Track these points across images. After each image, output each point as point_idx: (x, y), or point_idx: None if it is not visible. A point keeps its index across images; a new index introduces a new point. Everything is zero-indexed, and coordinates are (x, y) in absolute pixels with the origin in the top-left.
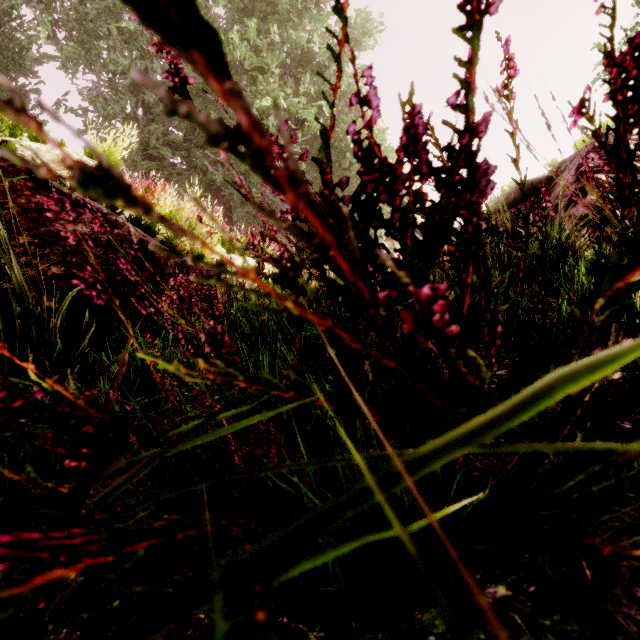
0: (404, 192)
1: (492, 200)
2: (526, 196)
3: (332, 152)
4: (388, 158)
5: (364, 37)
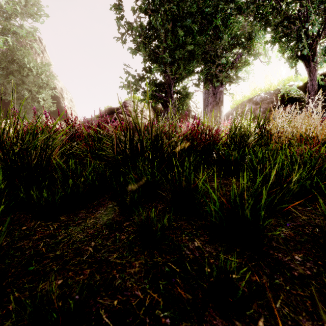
0: (61, 97)
1: (102, 110)
2: (111, 113)
3: (14, 64)
4: (51, 79)
5: (36, 15)
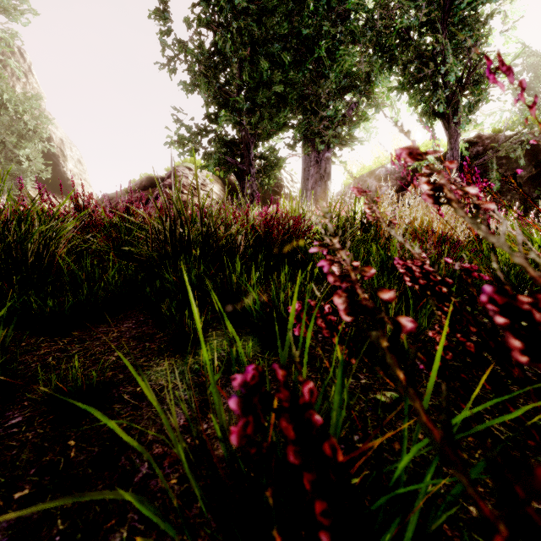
0: (60, 155)
1: (135, 181)
2: (151, 186)
3: None
4: (43, 123)
5: (15, 10)
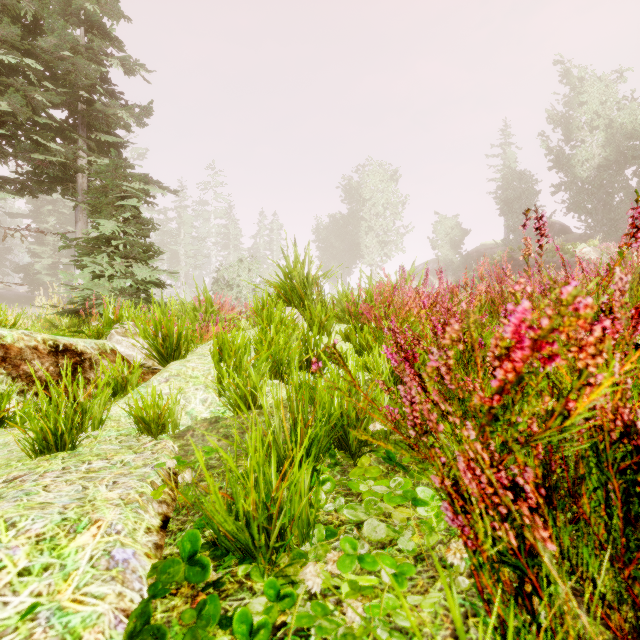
0: None
1: None
2: None
3: None
4: None
5: None
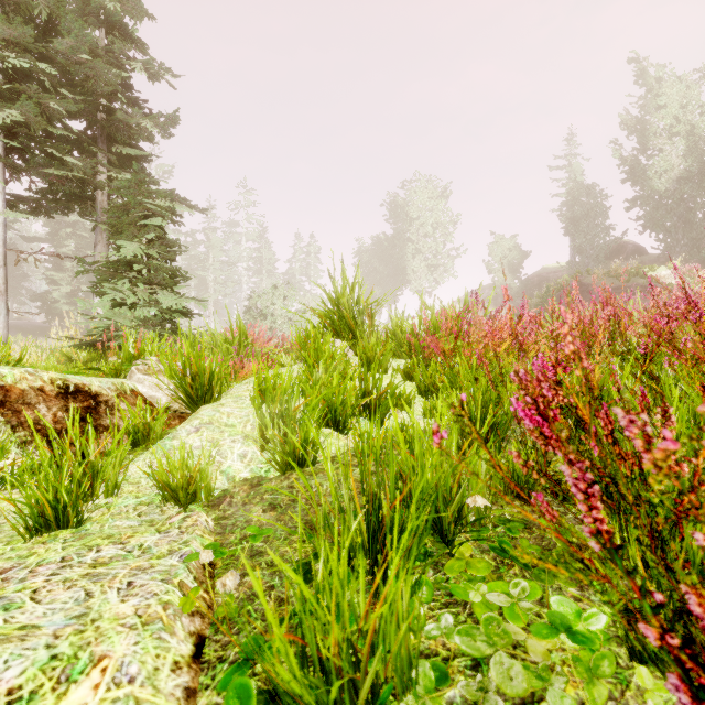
0: None
1: None
2: None
3: None
4: None
5: None
